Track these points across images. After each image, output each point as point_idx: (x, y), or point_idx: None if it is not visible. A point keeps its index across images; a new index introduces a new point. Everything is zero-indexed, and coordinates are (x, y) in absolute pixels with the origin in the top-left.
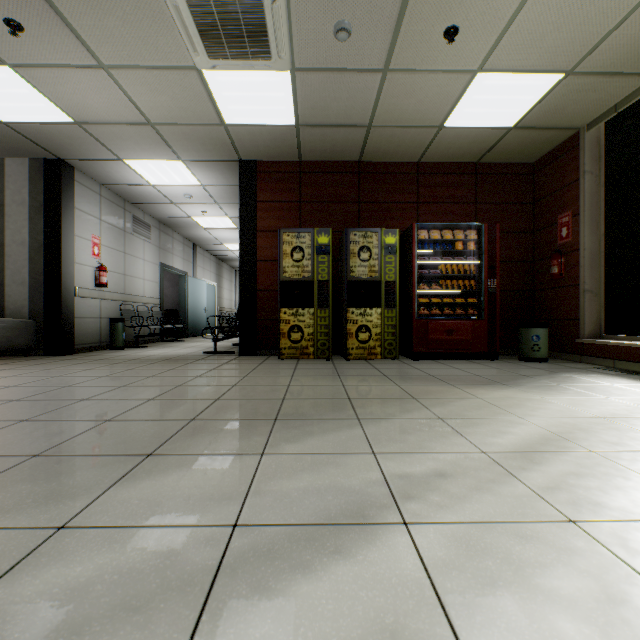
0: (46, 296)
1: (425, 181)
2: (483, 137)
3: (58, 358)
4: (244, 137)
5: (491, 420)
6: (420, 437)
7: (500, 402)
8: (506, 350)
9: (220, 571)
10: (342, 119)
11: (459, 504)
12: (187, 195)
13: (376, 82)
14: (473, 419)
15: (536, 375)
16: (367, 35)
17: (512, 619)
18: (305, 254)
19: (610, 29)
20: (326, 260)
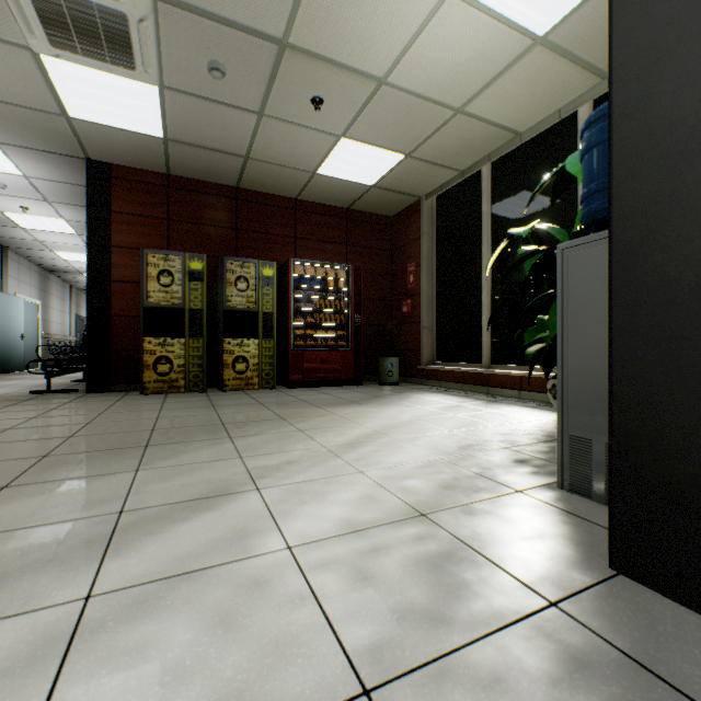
0: None
1: (303, 218)
2: (351, 189)
3: None
4: (95, 135)
5: (338, 428)
6: (281, 443)
7: (350, 416)
8: (371, 377)
9: (116, 533)
10: (218, 145)
11: (297, 475)
12: None
13: (252, 121)
14: (325, 428)
15: (385, 395)
16: (242, 80)
17: (309, 512)
18: (175, 279)
19: (430, 134)
20: (200, 287)
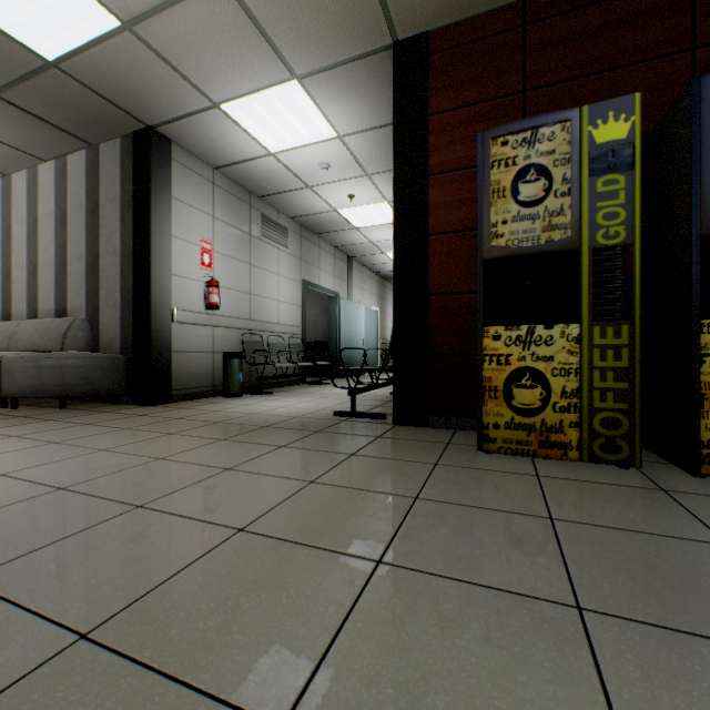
0: (135, 322)
1: None
2: None
3: (135, 411)
4: None
5: None
6: None
7: None
8: None
9: None
10: None
11: None
12: (322, 165)
13: None
14: None
15: None
16: None
17: None
18: (552, 182)
19: None
20: (620, 186)
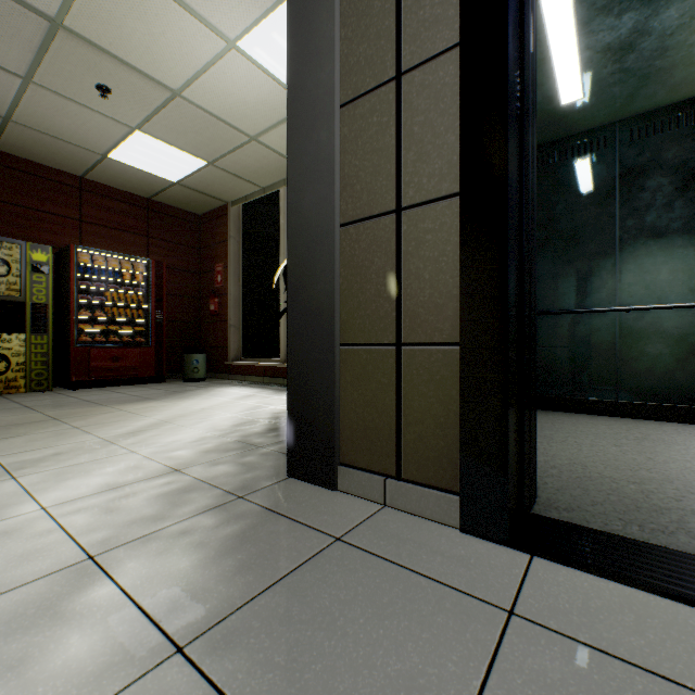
0: None
1: (92, 200)
2: (152, 180)
3: None
4: None
5: (123, 421)
6: (50, 440)
7: (140, 410)
8: (178, 374)
9: None
10: None
11: (64, 462)
12: None
13: (15, 83)
14: (108, 423)
15: (187, 390)
16: None
17: (71, 485)
18: None
19: (230, 150)
20: None
